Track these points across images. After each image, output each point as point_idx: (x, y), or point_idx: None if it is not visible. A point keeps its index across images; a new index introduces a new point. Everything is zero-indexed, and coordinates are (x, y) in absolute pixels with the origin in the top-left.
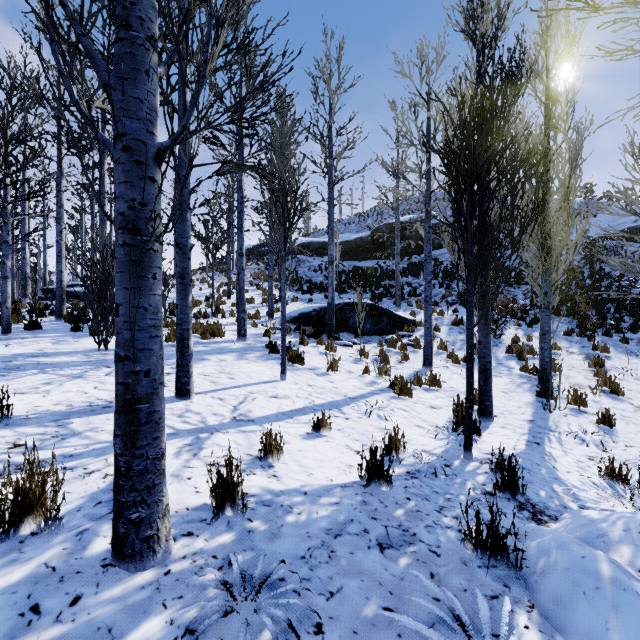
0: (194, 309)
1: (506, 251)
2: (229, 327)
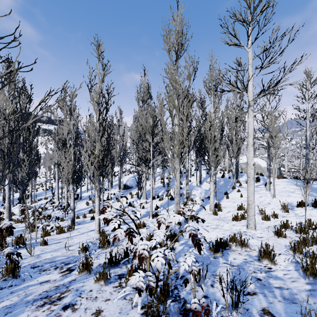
0: None
1: None
2: None
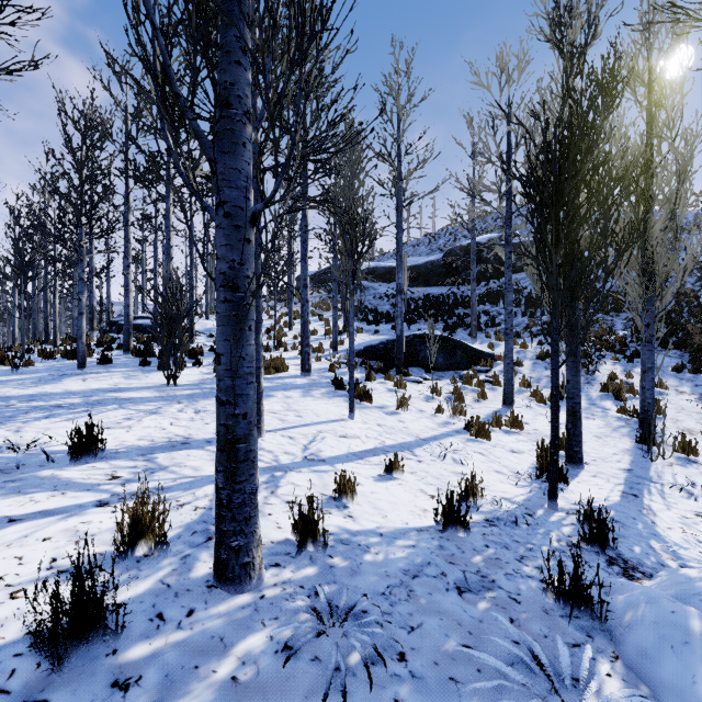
0: None
1: (602, 273)
2: (292, 361)
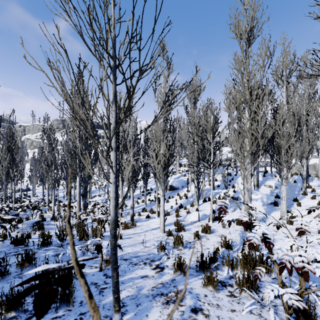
0: None
1: None
2: None
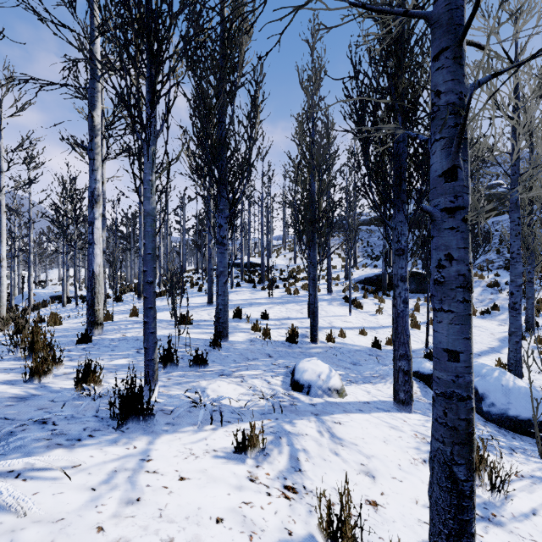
0: (301, 274)
1: None
2: (322, 286)
